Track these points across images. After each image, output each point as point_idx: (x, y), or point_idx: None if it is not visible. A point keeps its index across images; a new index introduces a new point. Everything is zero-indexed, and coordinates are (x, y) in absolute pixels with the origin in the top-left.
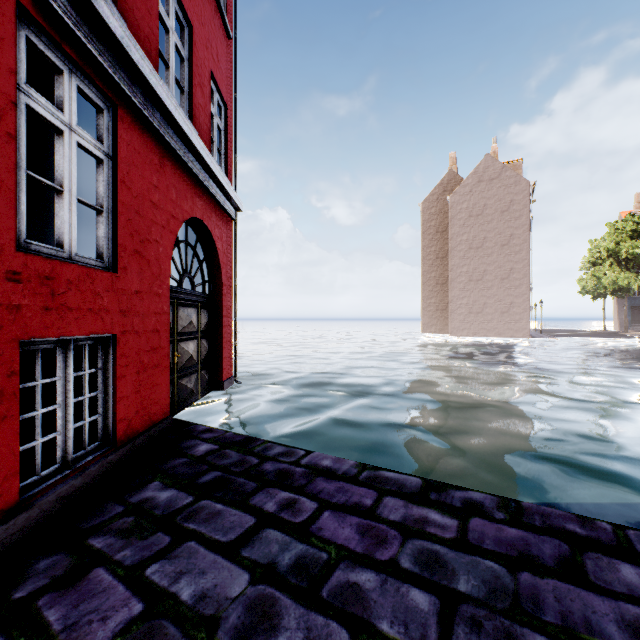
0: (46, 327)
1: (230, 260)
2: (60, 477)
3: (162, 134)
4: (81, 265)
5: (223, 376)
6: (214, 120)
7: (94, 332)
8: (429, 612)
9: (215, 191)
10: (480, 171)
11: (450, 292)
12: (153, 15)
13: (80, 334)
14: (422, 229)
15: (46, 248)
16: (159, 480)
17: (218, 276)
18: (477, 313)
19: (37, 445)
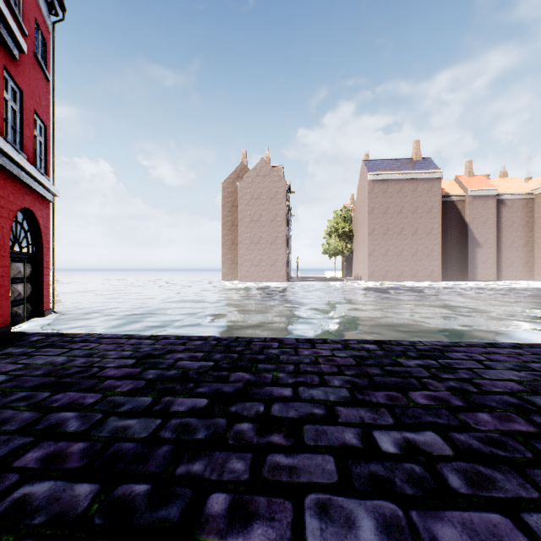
0: None
1: (49, 230)
2: None
3: (7, 168)
4: None
5: (44, 307)
6: (37, 139)
7: None
8: (129, 354)
9: (39, 188)
10: (258, 169)
11: (239, 251)
12: (1, 103)
13: None
14: (223, 203)
15: None
16: (12, 348)
17: (40, 241)
18: (256, 266)
19: None
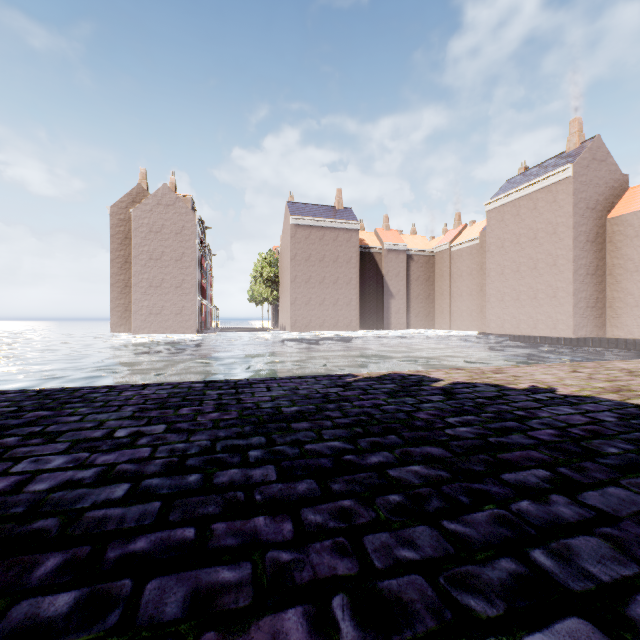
0: None
1: None
2: None
3: None
4: None
5: None
6: None
7: None
8: None
9: None
10: (160, 196)
11: (133, 295)
12: None
13: None
14: (111, 232)
15: None
16: None
17: None
18: (157, 314)
19: None
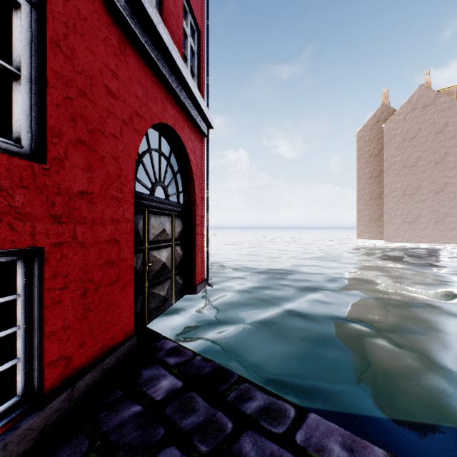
0: None
1: (203, 173)
2: None
3: (120, 10)
4: None
5: (196, 281)
6: (187, 39)
7: None
8: None
9: (187, 103)
10: (414, 100)
11: (385, 205)
12: None
13: None
14: (357, 154)
15: None
16: None
17: (191, 187)
18: (411, 222)
19: None
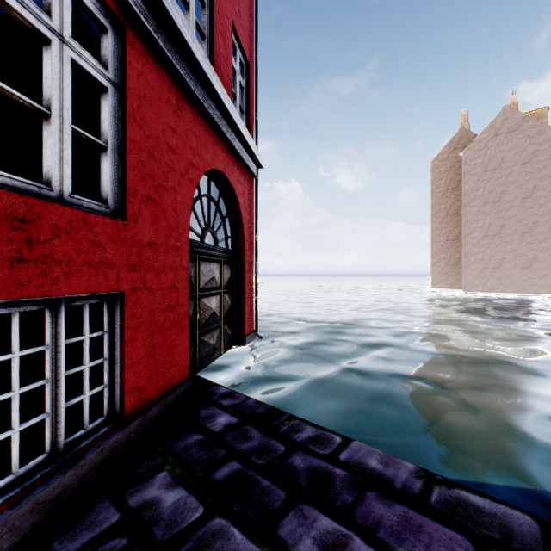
0: (18, 284)
1: (252, 216)
2: (45, 472)
3: (179, 71)
4: (74, 207)
5: (245, 331)
6: (236, 76)
7: (93, 290)
8: None
9: (237, 145)
10: (497, 124)
11: (463, 248)
12: None
13: (72, 292)
14: (431, 187)
15: (23, 183)
16: (168, 468)
17: (240, 232)
18: (494, 268)
19: (13, 435)
